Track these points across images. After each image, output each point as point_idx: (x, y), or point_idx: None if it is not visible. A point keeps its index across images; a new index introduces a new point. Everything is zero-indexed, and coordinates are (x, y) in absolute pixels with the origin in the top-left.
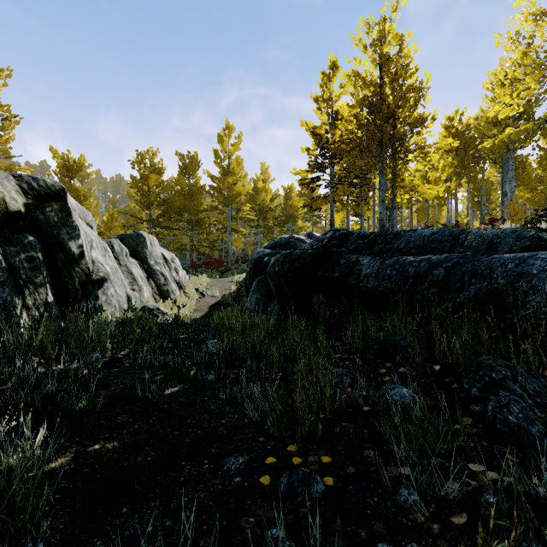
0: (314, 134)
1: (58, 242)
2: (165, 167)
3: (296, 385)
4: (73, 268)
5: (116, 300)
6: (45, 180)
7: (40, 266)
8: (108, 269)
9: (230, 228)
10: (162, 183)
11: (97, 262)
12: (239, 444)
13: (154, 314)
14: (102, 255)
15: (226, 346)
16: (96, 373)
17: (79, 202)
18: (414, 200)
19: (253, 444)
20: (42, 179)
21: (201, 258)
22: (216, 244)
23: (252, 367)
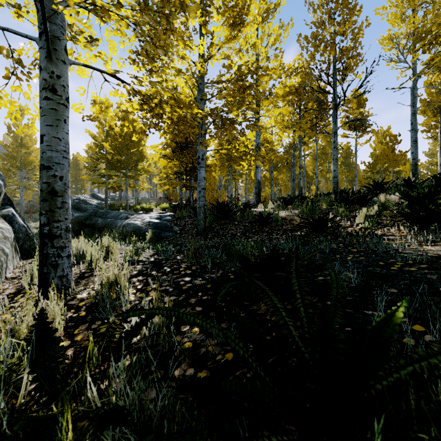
0: (95, 139)
1: None
2: None
3: None
4: None
5: None
6: None
7: None
8: None
9: (23, 187)
10: None
11: None
12: None
13: None
14: None
15: None
16: None
17: None
18: None
19: None
20: None
21: None
22: None
23: None
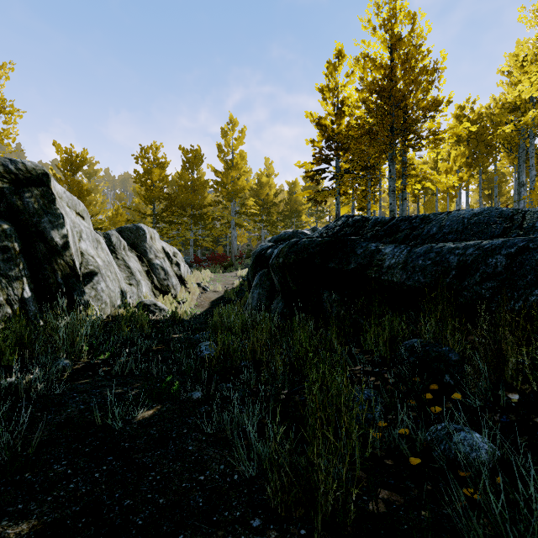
0: (319, 125)
1: (38, 231)
2: (168, 161)
3: (308, 419)
4: (56, 260)
5: (107, 295)
6: (25, 163)
7: (16, 257)
8: (100, 262)
9: (234, 223)
10: (166, 177)
11: (87, 255)
12: (219, 536)
13: (150, 311)
14: (93, 248)
15: (220, 351)
16: (57, 387)
17: (83, 196)
18: (422, 193)
19: (242, 534)
20: (21, 161)
21: (205, 253)
22: (220, 240)
23: (251, 378)
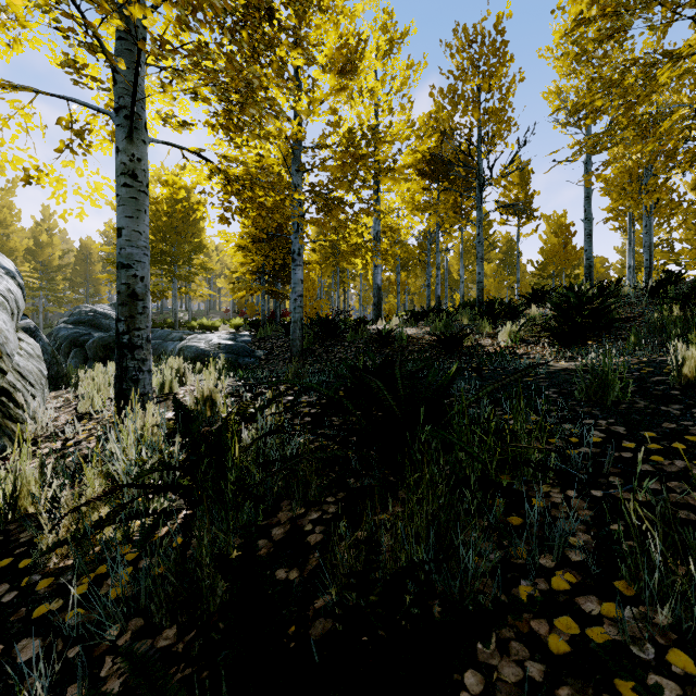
0: None
1: None
2: None
3: None
4: None
5: None
6: None
7: None
8: None
9: None
10: None
11: None
12: None
13: None
14: None
15: None
16: None
17: None
18: None
19: None
20: None
21: None
22: None
23: None
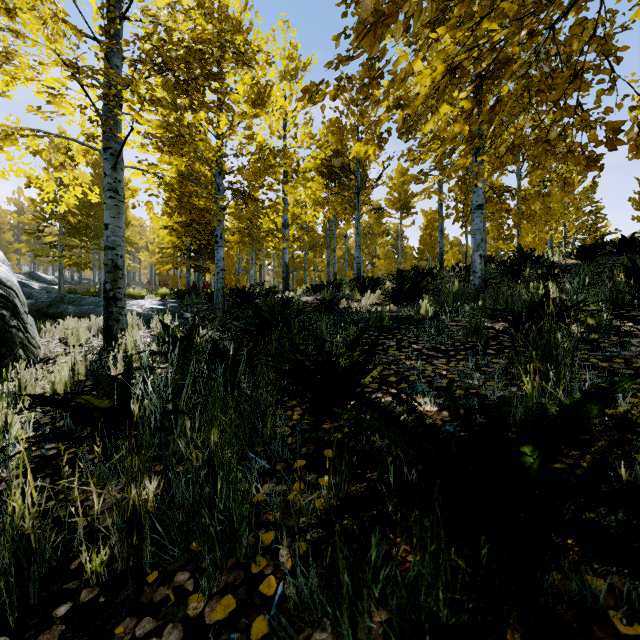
0: (41, 189)
1: None
2: None
3: None
4: None
5: None
6: None
7: None
8: None
9: None
10: None
11: None
12: None
13: None
14: None
15: None
16: None
17: None
18: None
19: None
20: None
21: None
22: None
23: None
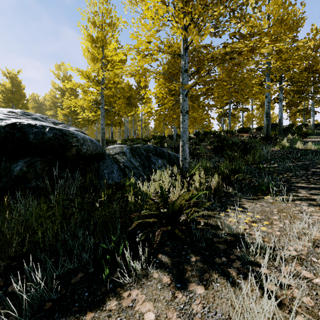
0: None
1: None
2: None
3: None
4: None
5: None
6: None
7: None
8: None
9: None
10: None
11: None
12: None
13: None
14: None
15: None
16: None
17: None
18: None
19: None
20: None
21: None
22: None
23: None
